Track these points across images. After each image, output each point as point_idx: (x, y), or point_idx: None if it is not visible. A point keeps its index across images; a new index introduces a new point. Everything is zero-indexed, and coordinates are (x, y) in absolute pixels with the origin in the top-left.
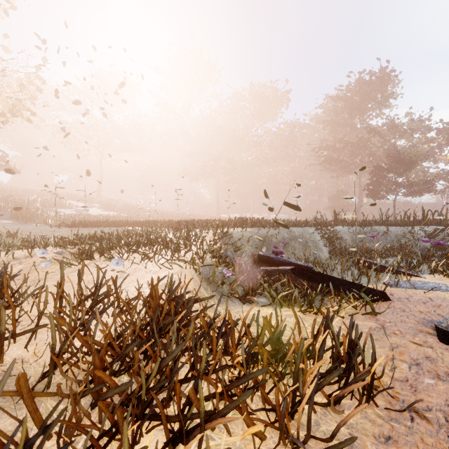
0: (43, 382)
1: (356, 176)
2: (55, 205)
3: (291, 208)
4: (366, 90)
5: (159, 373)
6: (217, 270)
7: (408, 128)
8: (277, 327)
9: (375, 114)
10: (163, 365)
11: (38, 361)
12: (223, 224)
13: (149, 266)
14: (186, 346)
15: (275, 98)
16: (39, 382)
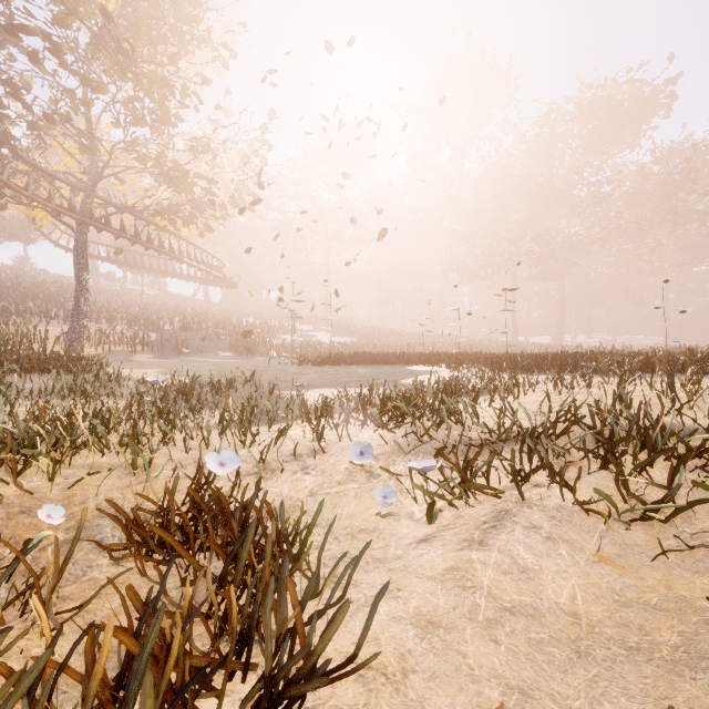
0: None
1: None
2: (276, 330)
3: None
4: None
5: None
6: None
7: None
8: None
9: None
10: None
11: None
12: None
13: None
14: None
15: (638, 102)
16: None
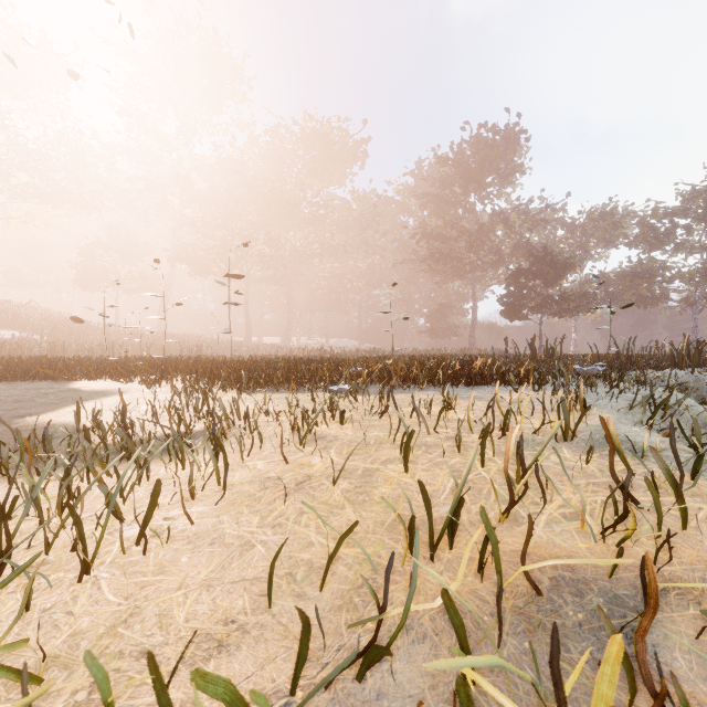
0: None
1: (464, 284)
2: None
3: None
4: (488, 155)
5: None
6: None
7: (540, 219)
8: None
9: (497, 193)
10: None
11: None
12: None
13: None
14: None
15: (344, 148)
16: None
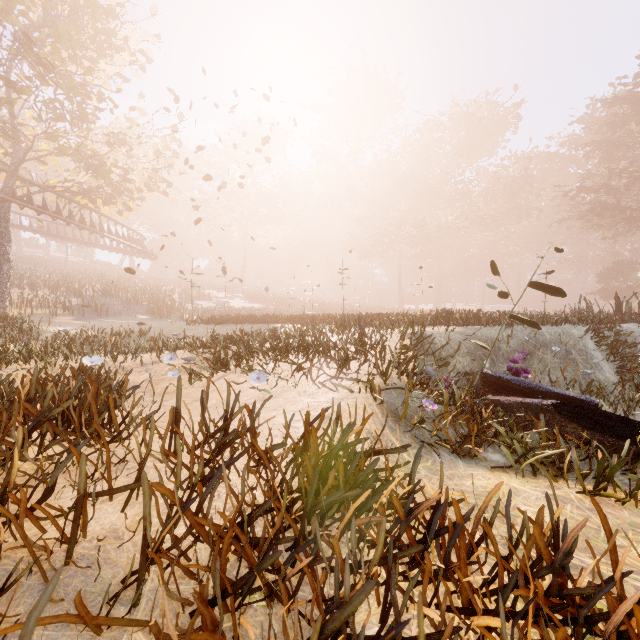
0: (135, 585)
1: None
2: (193, 297)
3: (543, 291)
4: None
5: (319, 609)
6: (410, 397)
7: None
8: (553, 537)
9: None
10: (327, 629)
11: (136, 539)
12: (416, 321)
13: (302, 383)
14: (371, 573)
15: (494, 119)
16: (125, 589)
